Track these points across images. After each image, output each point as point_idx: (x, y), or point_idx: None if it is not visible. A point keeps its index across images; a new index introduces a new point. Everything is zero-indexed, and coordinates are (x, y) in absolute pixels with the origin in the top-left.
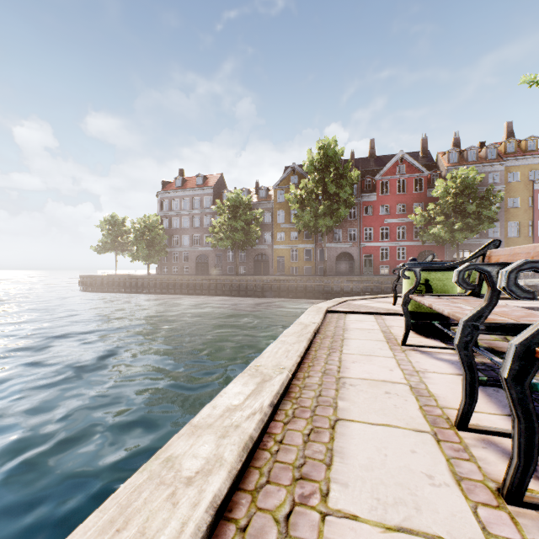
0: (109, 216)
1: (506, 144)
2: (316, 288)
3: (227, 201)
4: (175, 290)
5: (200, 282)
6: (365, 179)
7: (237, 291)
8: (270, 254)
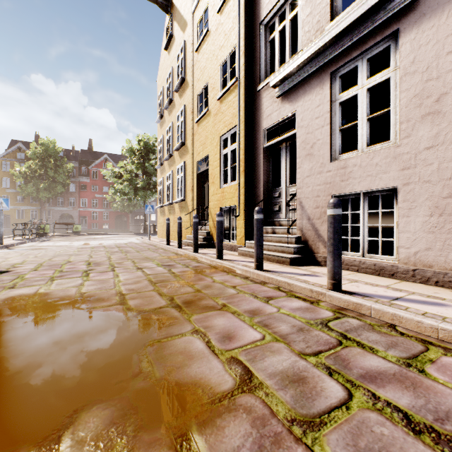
0: None
1: None
2: None
3: None
4: None
5: None
6: (83, 167)
7: None
8: None
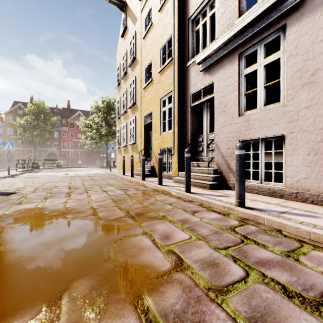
0: None
1: None
2: None
3: None
4: None
5: None
6: (63, 120)
7: None
8: (2, 152)
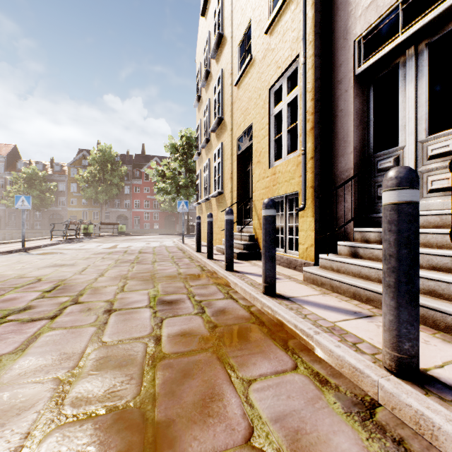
0: None
1: None
2: None
3: (24, 174)
4: None
5: None
6: (136, 170)
7: None
8: (65, 214)
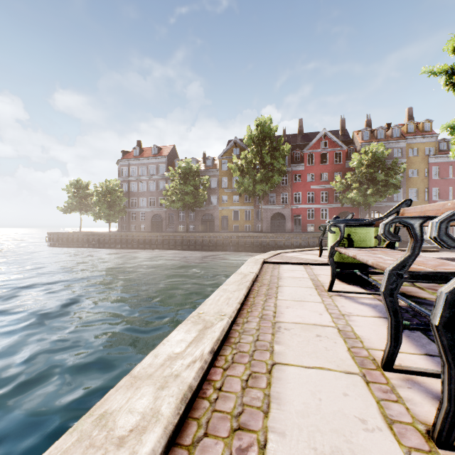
0: (74, 180)
1: (407, 125)
2: (254, 243)
3: (179, 169)
4: (133, 245)
5: (155, 238)
6: (295, 152)
7: (187, 246)
8: (216, 214)
